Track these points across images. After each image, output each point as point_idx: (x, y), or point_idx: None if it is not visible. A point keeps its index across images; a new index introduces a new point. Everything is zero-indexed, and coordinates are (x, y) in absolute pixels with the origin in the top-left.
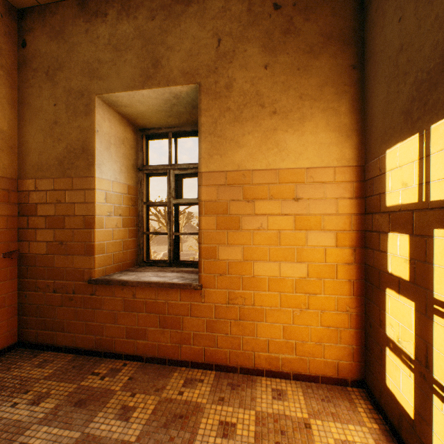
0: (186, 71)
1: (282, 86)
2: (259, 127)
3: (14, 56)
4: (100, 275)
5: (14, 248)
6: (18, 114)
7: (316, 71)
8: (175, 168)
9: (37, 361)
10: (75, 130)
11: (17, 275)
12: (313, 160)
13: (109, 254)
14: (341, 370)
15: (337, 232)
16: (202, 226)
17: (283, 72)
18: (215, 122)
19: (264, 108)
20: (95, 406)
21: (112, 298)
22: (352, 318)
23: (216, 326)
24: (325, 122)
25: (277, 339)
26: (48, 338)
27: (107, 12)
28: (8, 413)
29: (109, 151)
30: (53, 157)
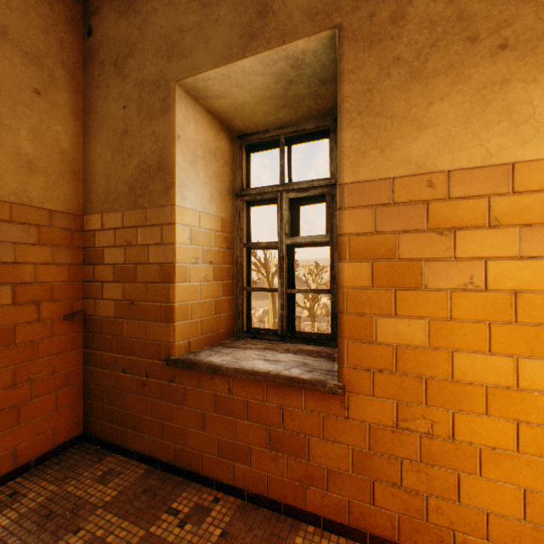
0: (314, 10)
1: None
2: (464, 84)
3: (79, 50)
4: (182, 352)
5: (78, 307)
6: (83, 128)
7: None
8: (289, 189)
9: (100, 469)
10: (149, 138)
11: (82, 344)
12: None
13: (195, 321)
14: None
15: None
16: (345, 280)
17: None
18: (369, 89)
19: (478, 43)
20: None
21: (197, 390)
22: None
23: (372, 465)
24: None
25: (509, 517)
26: (116, 436)
27: None
28: None
29: (194, 167)
30: (122, 181)
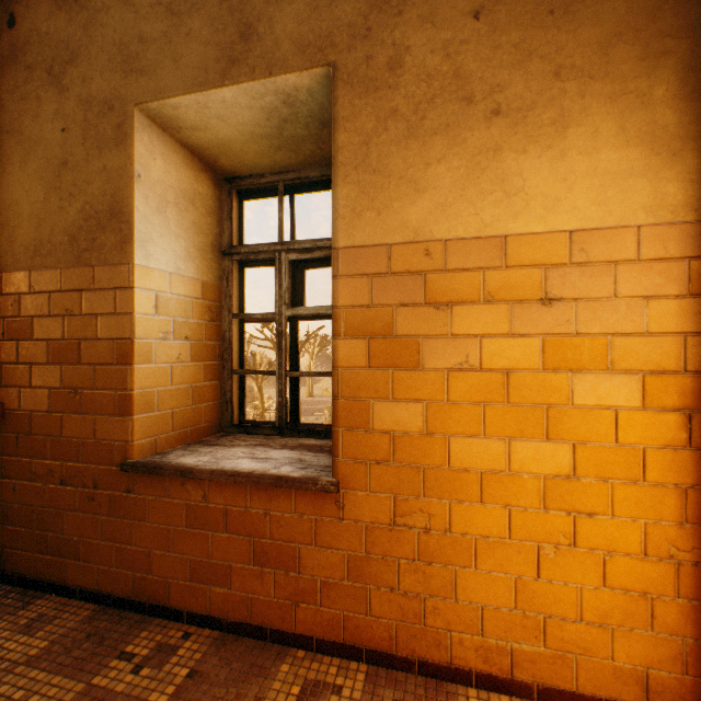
0: (306, 42)
1: (514, 53)
2: (461, 148)
3: None
4: (145, 454)
5: None
6: (2, 152)
7: (595, 12)
8: (289, 248)
9: (25, 616)
10: (99, 175)
11: (0, 450)
12: (588, 213)
13: (164, 413)
14: (656, 692)
15: (646, 374)
16: (340, 360)
17: (516, 22)
18: (366, 142)
19: (473, 105)
20: None
21: (163, 501)
22: (684, 575)
23: (369, 570)
24: (615, 125)
25: (501, 608)
26: (51, 570)
27: None
28: None
29: (163, 216)
30: (61, 228)
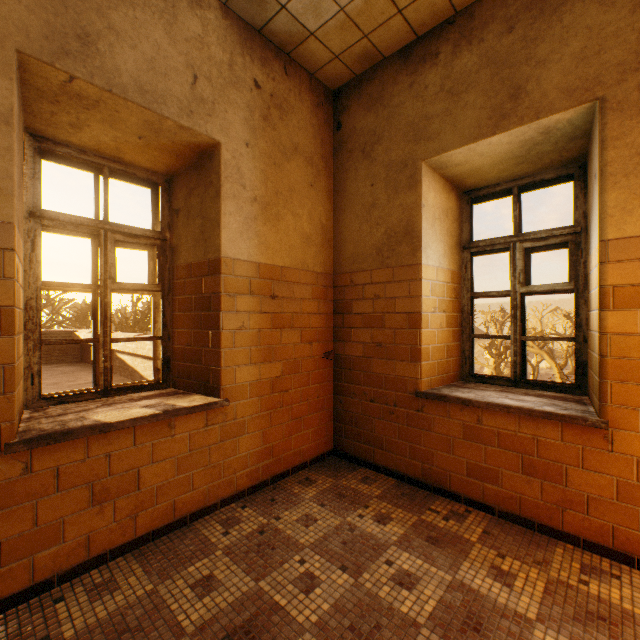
0: (572, 87)
1: None
2: None
3: (330, 143)
4: (426, 388)
5: (329, 348)
6: (332, 204)
7: None
8: (524, 239)
9: (358, 475)
10: (396, 209)
11: (332, 378)
12: None
13: (433, 362)
14: None
15: None
16: (608, 327)
17: None
18: (637, 153)
19: None
20: (452, 550)
21: (444, 419)
22: None
23: None
24: None
25: None
26: (364, 453)
27: (438, 51)
28: (359, 523)
29: (433, 229)
30: (370, 245)
